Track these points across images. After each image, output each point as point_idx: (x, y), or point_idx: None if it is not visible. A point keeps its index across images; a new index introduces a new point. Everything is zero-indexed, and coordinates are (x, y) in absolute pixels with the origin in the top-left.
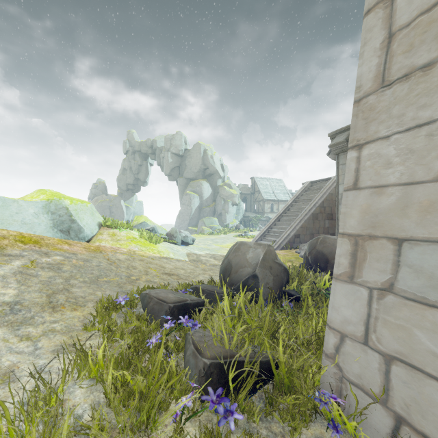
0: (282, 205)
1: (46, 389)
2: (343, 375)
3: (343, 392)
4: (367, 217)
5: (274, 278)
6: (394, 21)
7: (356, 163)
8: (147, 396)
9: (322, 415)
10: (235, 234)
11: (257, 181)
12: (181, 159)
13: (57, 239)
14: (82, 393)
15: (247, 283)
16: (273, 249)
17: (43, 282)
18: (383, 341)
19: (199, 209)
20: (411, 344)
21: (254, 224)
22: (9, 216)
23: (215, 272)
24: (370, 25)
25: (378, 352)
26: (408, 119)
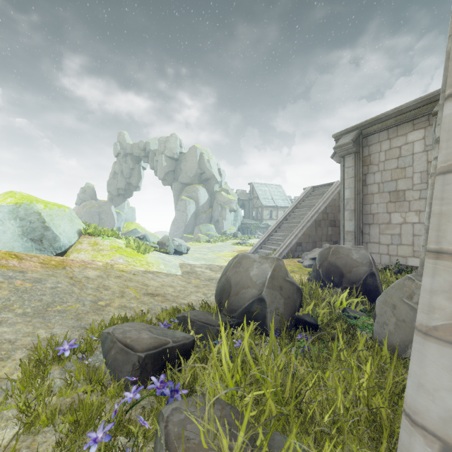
0: (282, 212)
1: None
2: None
3: None
4: None
5: (285, 302)
6: None
7: None
8: None
9: None
10: (232, 242)
11: (256, 187)
12: (176, 163)
13: (5, 251)
14: None
15: (251, 309)
16: (283, 264)
17: None
18: None
19: (195, 215)
20: None
21: (252, 231)
22: None
23: (210, 288)
24: None
25: None
26: None
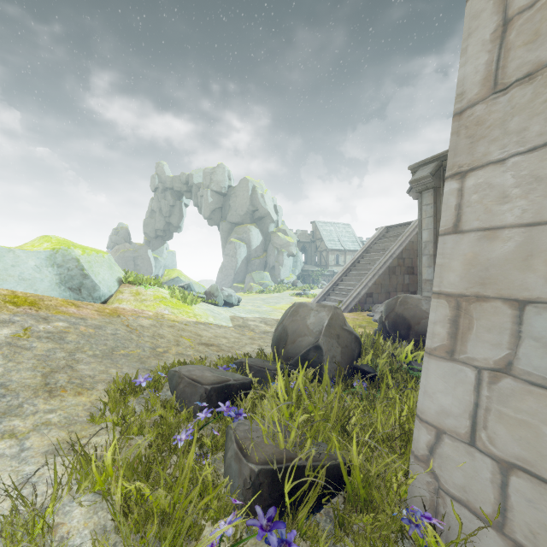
0: (351, 256)
1: (29, 512)
2: (439, 486)
3: (441, 509)
4: (474, 270)
5: (343, 350)
6: (511, 2)
7: (458, 197)
8: (172, 518)
9: (412, 540)
10: (291, 292)
11: (319, 226)
12: (224, 199)
13: (62, 299)
14: (82, 514)
15: (307, 357)
16: (341, 312)
17: (38, 356)
18: (498, 442)
19: (246, 261)
20: (539, 448)
21: (315, 279)
22: (3, 270)
23: (266, 341)
24: (477, 10)
25: (490, 456)
26: (532, 135)
